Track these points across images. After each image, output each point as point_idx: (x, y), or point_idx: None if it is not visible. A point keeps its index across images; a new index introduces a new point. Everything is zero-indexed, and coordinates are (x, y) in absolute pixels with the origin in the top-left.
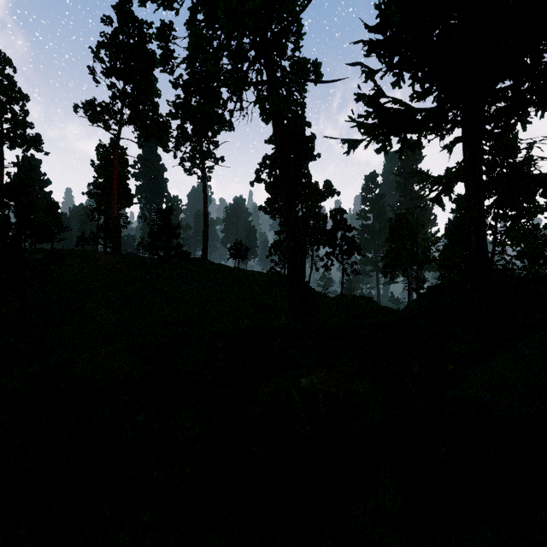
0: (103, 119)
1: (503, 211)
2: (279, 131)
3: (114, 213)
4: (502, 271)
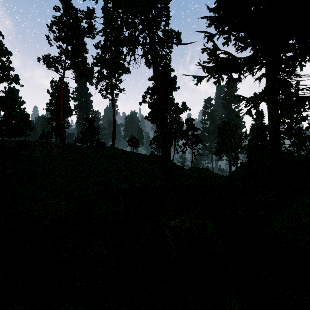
0: (55, 65)
1: (283, 120)
2: (156, 72)
3: (61, 120)
4: (287, 153)
